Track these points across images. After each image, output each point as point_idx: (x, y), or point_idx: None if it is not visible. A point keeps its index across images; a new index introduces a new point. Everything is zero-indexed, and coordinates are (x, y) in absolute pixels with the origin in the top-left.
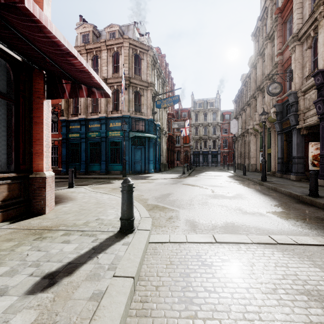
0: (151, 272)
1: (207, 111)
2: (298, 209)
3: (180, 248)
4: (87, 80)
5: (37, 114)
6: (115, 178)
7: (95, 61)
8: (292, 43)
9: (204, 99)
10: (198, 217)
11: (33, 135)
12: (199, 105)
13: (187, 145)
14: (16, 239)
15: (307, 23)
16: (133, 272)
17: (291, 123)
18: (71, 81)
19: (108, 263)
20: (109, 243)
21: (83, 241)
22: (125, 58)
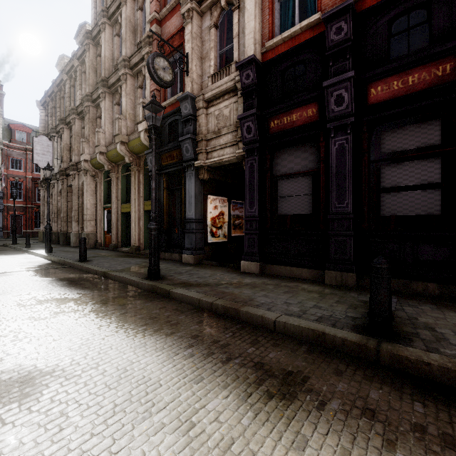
0: None
1: None
2: None
3: None
4: None
5: None
6: None
7: None
8: (190, 1)
9: None
10: None
11: None
12: None
13: None
14: None
15: None
16: None
17: (184, 156)
18: None
19: None
20: None
21: None
22: None
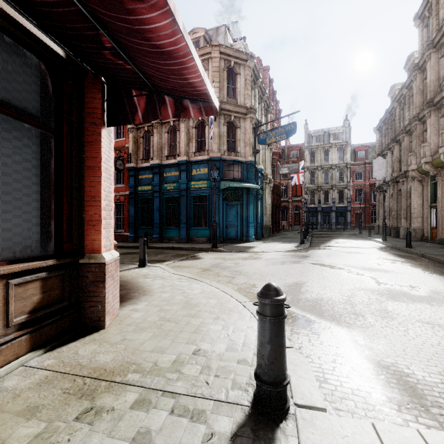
0: None
1: (330, 147)
2: None
3: None
4: (178, 80)
5: (92, 152)
6: (201, 249)
7: None
8: None
9: (325, 129)
10: (400, 357)
11: (85, 190)
12: (316, 138)
13: (298, 198)
14: (44, 409)
15: None
16: None
17: None
18: (146, 92)
19: None
20: None
21: (180, 439)
22: (213, 74)
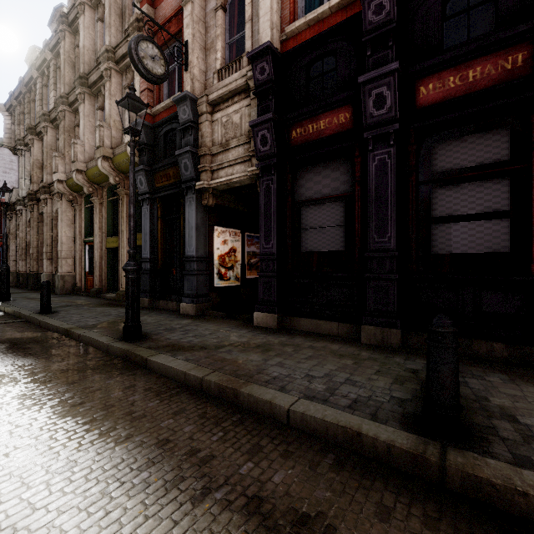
0: None
1: None
2: None
3: None
4: None
5: None
6: None
7: None
8: None
9: None
10: None
11: None
12: None
13: None
14: None
15: None
16: None
17: (183, 175)
18: None
19: None
20: None
21: None
22: None
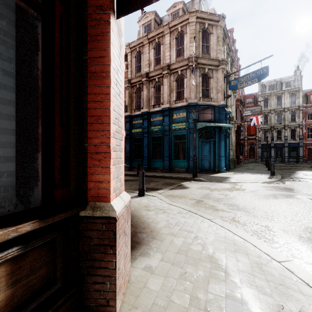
0: None
1: (282, 94)
2: None
3: None
4: None
5: (97, 51)
6: (184, 178)
7: (157, 49)
8: None
9: (277, 79)
10: None
11: (88, 108)
12: (269, 87)
13: (253, 136)
14: None
15: None
16: None
17: None
18: None
19: None
20: None
21: None
22: (191, 36)
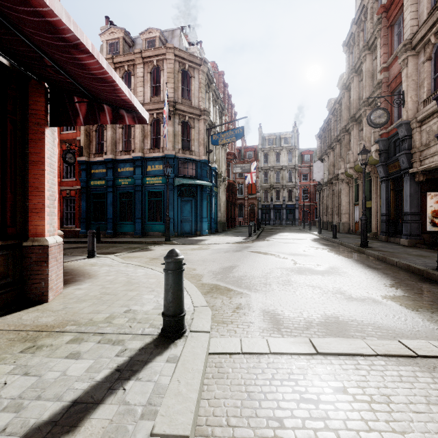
0: (216, 417)
1: (281, 150)
2: (427, 292)
3: (260, 364)
4: (111, 96)
5: (35, 148)
6: (155, 242)
7: (127, 79)
8: (404, 54)
9: (277, 134)
10: (280, 306)
11: (29, 182)
12: (269, 141)
13: (253, 196)
14: None
15: (425, 25)
16: (186, 425)
17: (401, 166)
18: (87, 99)
19: (142, 402)
20: (144, 359)
21: (102, 353)
22: (168, 75)
